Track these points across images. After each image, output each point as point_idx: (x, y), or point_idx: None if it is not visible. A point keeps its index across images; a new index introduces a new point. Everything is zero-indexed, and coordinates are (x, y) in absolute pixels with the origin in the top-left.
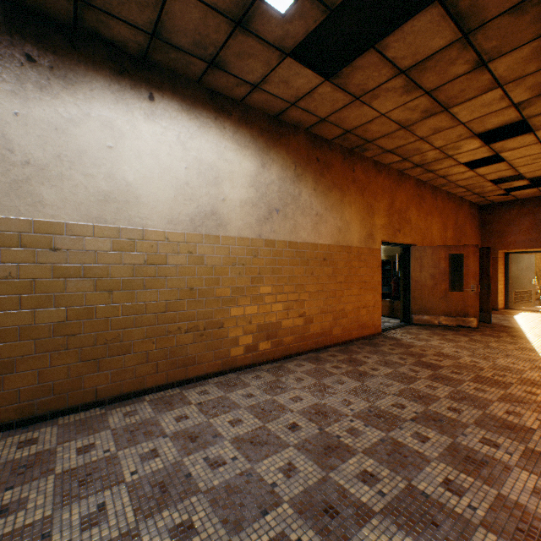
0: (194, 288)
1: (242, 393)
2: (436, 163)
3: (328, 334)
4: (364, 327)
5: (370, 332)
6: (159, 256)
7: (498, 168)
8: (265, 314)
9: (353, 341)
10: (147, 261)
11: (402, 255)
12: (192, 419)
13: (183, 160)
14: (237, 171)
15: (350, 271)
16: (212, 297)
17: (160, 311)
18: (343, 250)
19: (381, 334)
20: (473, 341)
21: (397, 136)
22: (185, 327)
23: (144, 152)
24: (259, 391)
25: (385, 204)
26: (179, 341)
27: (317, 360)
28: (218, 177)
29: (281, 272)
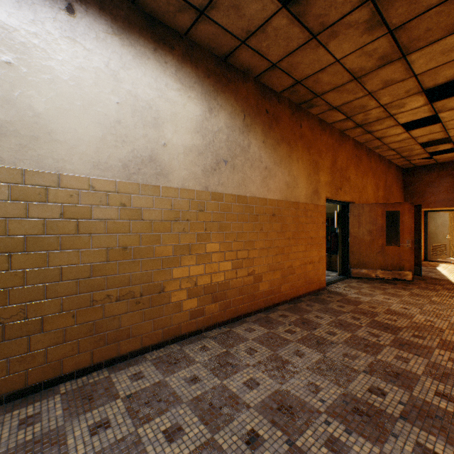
0: (128, 247)
1: (184, 375)
2: (377, 123)
3: (277, 292)
4: (310, 283)
5: (316, 287)
6: (81, 208)
7: (431, 130)
8: (212, 274)
9: (300, 297)
10: (64, 214)
11: (341, 212)
12: (113, 429)
13: (114, 93)
14: (180, 113)
15: (297, 227)
16: (151, 258)
17: (82, 276)
18: (291, 206)
19: (325, 288)
20: (415, 296)
21: (347, 90)
22: (116, 294)
23: (59, 76)
24: (206, 372)
25: (328, 162)
26: (108, 312)
27: (268, 322)
28: (158, 118)
29: (229, 228)
